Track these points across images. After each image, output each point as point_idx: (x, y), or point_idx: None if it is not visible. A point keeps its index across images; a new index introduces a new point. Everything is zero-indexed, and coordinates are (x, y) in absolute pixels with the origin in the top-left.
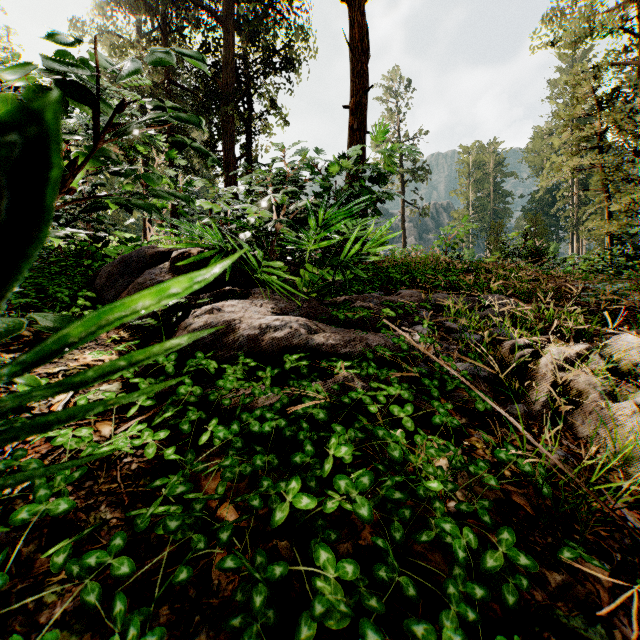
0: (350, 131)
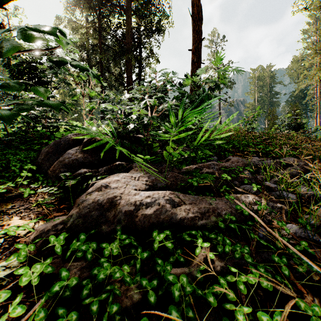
0: (192, 63)
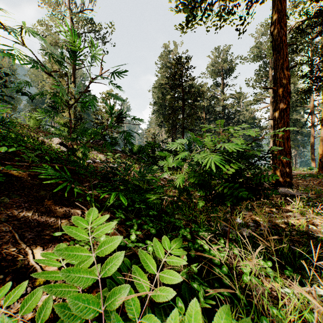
0: None
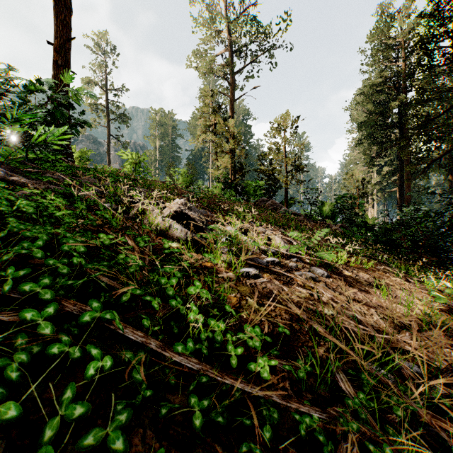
0: (55, 64)
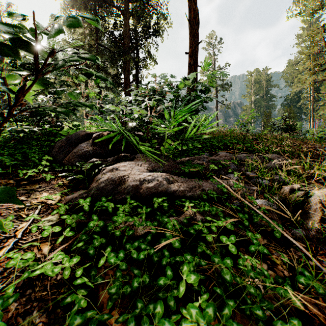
0: (189, 65)
